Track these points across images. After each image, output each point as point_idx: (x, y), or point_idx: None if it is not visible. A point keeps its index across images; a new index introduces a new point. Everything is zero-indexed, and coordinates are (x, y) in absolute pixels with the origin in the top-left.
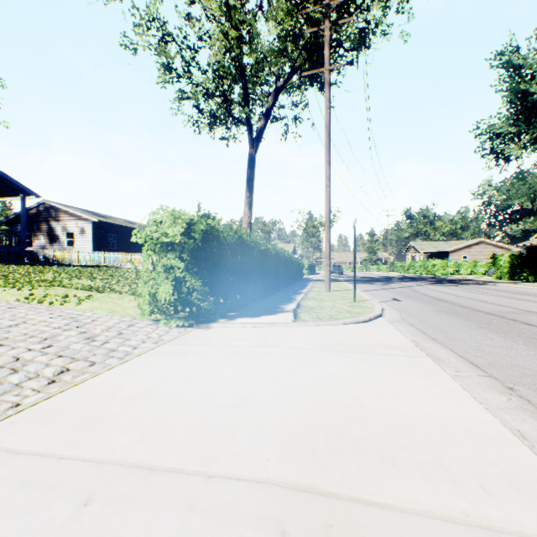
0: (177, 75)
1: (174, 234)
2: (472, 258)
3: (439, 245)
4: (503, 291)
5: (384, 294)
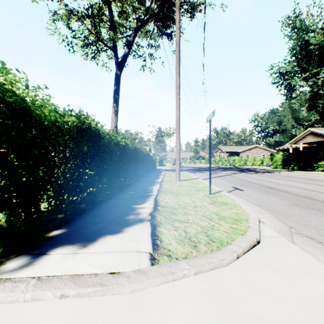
0: None
1: None
2: (252, 156)
3: (234, 148)
4: (296, 178)
5: (222, 183)
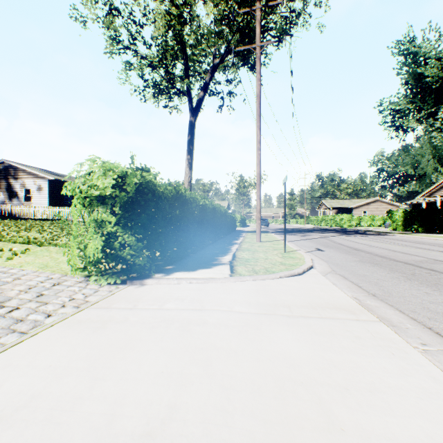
0: (123, 47)
1: (104, 186)
2: (370, 213)
3: (344, 202)
4: (404, 241)
5: (308, 245)
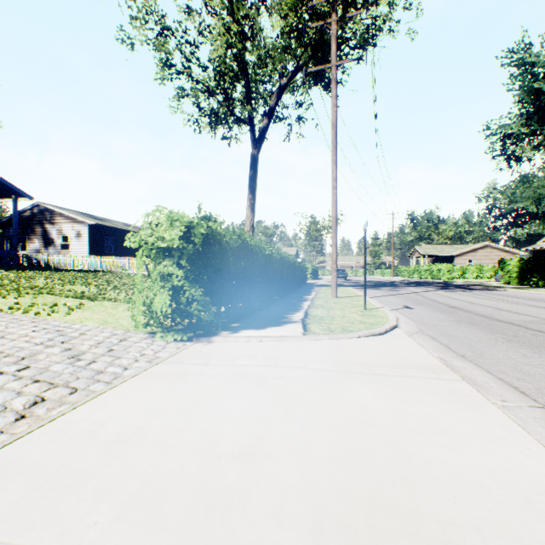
0: (176, 72)
1: (172, 238)
2: (478, 263)
3: (444, 249)
4: (516, 297)
5: (394, 301)
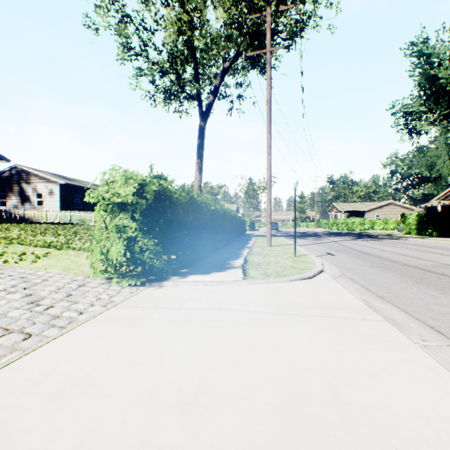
0: (135, 54)
1: (126, 194)
2: (383, 217)
3: (356, 206)
4: (417, 245)
5: (318, 249)
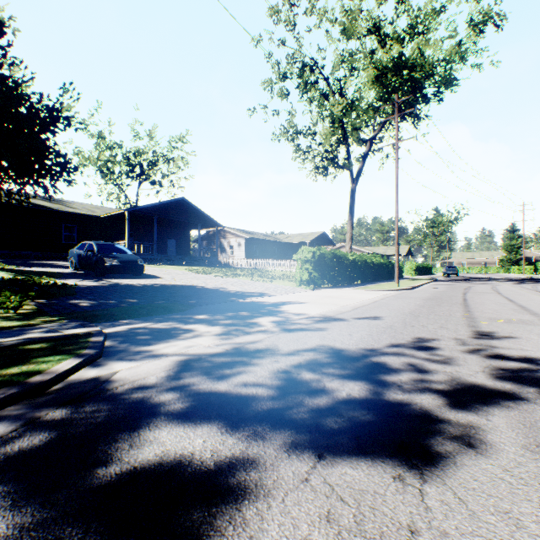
0: (303, 152)
1: (308, 257)
2: None
3: None
4: None
5: (437, 286)
